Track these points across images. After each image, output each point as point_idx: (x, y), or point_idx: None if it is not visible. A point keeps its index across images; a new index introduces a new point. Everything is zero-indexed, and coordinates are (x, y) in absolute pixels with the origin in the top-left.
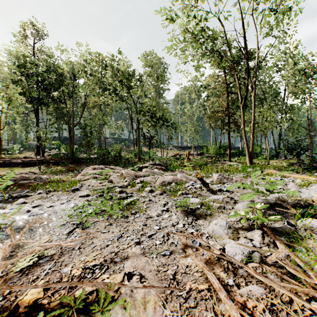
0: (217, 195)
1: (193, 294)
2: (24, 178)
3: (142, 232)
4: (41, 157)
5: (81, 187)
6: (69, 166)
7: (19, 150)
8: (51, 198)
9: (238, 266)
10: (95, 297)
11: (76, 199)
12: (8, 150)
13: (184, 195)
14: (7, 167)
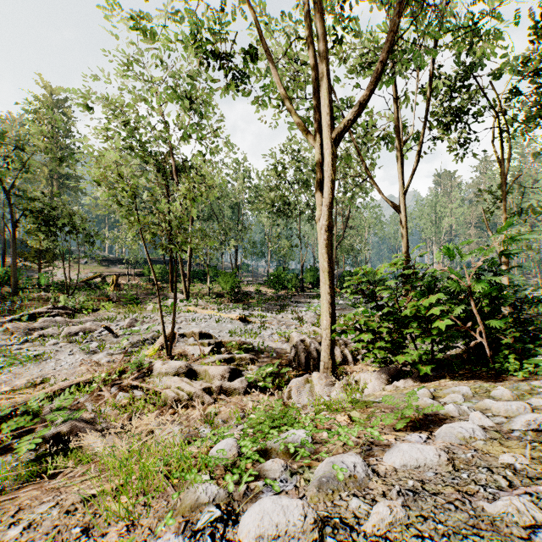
0: (118, 338)
1: (81, 373)
2: None
3: (55, 366)
4: None
5: None
6: None
7: None
8: None
9: (102, 364)
10: (41, 382)
11: None
12: None
13: (90, 342)
14: None
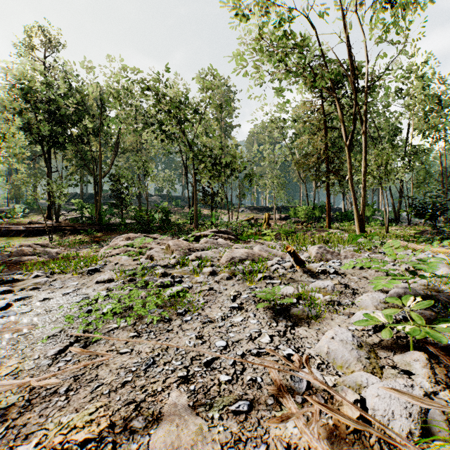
0: (321, 280)
1: None
2: (23, 252)
3: (194, 353)
4: (55, 222)
5: (104, 267)
6: (94, 236)
7: (23, 212)
8: (51, 284)
9: (404, 449)
10: None
11: (89, 287)
12: (8, 213)
13: (268, 280)
14: (3, 236)
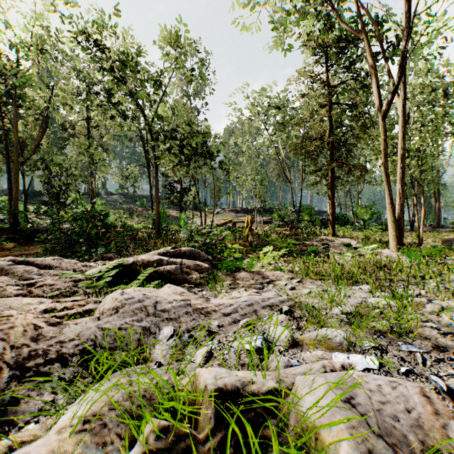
0: None
1: None
2: None
3: None
4: None
5: None
6: (3, 247)
7: None
8: None
9: None
10: None
11: None
12: None
13: None
14: None
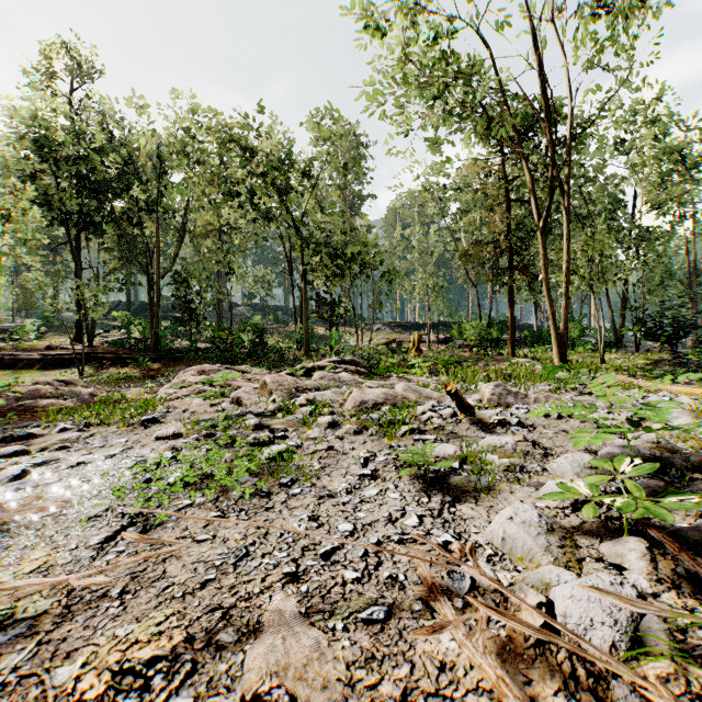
0: (497, 435)
1: None
2: (39, 393)
3: (306, 541)
4: (87, 347)
5: (166, 416)
6: (148, 368)
7: (37, 331)
8: (87, 442)
9: (605, 668)
10: None
11: (146, 446)
12: (14, 332)
13: (416, 435)
14: (7, 369)
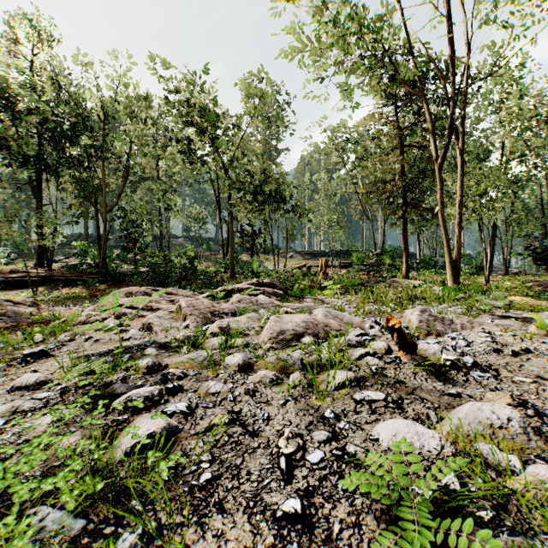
0: (461, 387)
1: None
2: None
3: None
4: (46, 270)
5: (63, 347)
6: (96, 288)
7: (9, 258)
8: None
9: None
10: None
11: None
12: None
13: (355, 389)
14: None
